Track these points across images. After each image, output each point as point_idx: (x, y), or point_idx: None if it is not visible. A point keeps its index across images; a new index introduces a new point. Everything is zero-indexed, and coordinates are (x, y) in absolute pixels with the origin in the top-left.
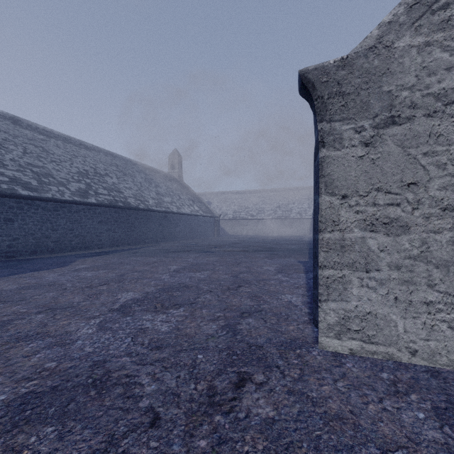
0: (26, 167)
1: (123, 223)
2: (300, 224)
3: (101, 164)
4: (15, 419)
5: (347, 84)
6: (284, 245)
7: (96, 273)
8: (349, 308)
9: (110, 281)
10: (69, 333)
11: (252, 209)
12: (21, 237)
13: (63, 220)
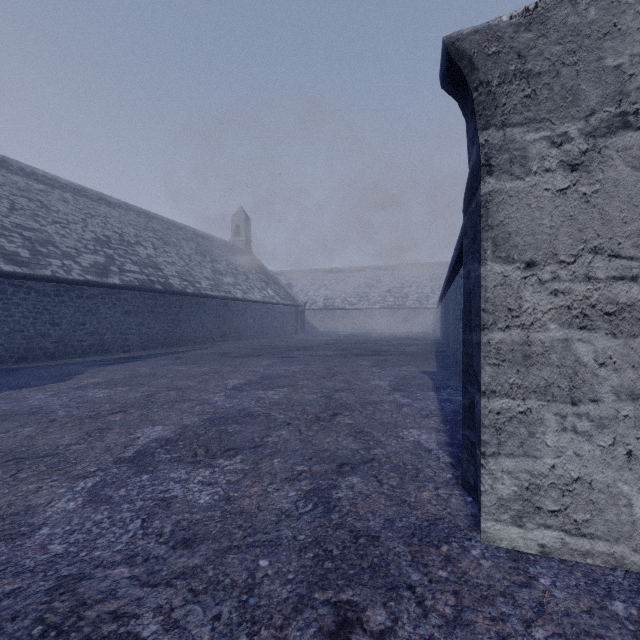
0: (13, 230)
1: (161, 315)
2: (420, 316)
3: (131, 227)
4: None
5: (535, 55)
6: (398, 346)
7: (111, 392)
8: (539, 469)
9: (129, 406)
10: (31, 509)
11: (352, 295)
12: (3, 336)
13: (69, 310)
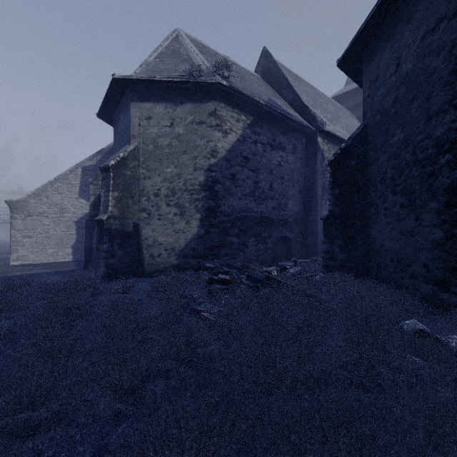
0: None
1: None
2: None
3: None
4: None
5: (18, 206)
6: (1, 247)
7: None
8: (19, 254)
9: None
10: None
11: None
12: None
13: None
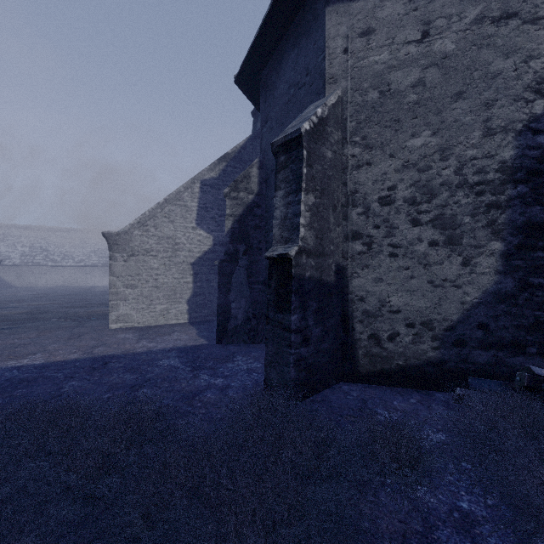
0: None
1: None
2: None
3: None
4: (1, 350)
5: (119, 241)
6: (99, 295)
7: None
8: (120, 313)
9: None
10: None
11: (55, 253)
12: None
13: None
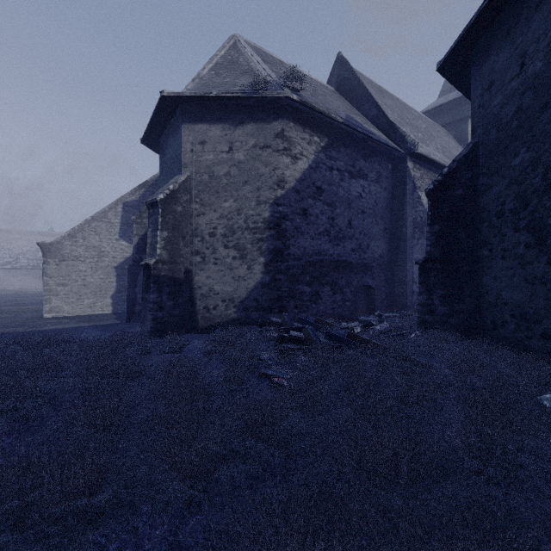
0: None
1: None
2: None
3: None
4: None
5: (52, 249)
6: (31, 297)
7: None
8: (52, 305)
9: None
10: None
11: None
12: None
13: None
